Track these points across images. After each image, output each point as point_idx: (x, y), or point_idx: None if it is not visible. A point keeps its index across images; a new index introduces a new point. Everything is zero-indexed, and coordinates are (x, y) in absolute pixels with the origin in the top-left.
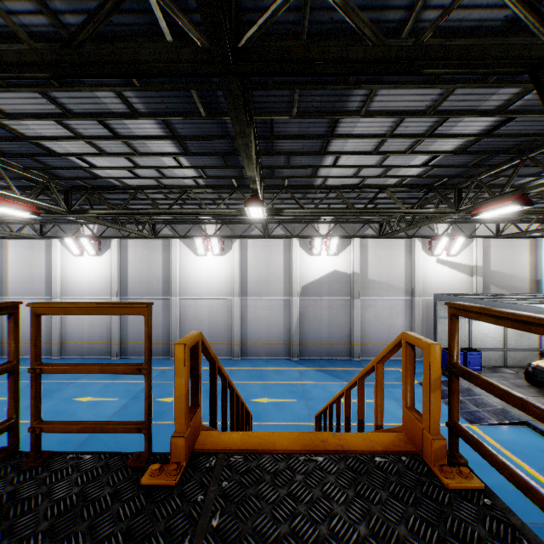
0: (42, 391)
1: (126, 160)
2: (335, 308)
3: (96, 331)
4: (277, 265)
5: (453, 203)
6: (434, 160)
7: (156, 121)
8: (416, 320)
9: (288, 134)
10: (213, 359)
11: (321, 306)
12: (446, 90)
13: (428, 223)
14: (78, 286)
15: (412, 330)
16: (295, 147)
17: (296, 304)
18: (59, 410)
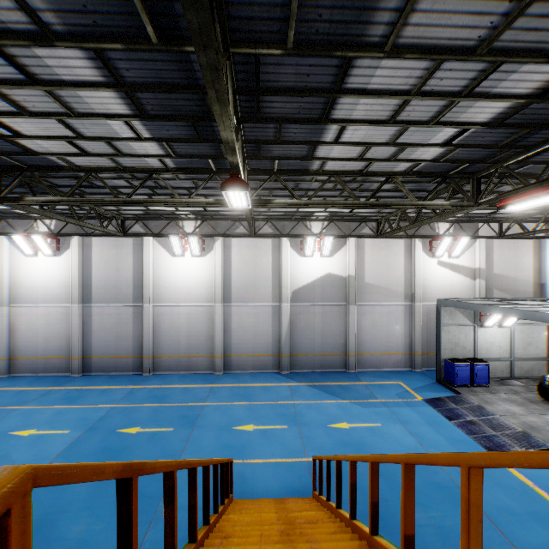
0: None
1: (61, 125)
2: (329, 315)
3: (53, 343)
4: (265, 267)
5: (470, 195)
6: (460, 136)
7: (85, 52)
8: (416, 328)
9: (280, 87)
10: (120, 478)
11: (314, 313)
12: (517, 6)
13: (438, 219)
14: (32, 291)
15: (412, 338)
16: (288, 110)
17: (286, 311)
18: None
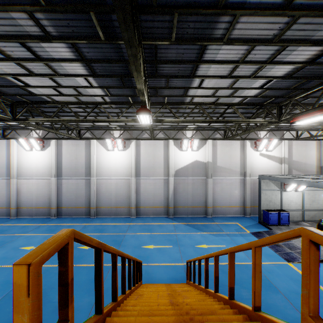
0: (0, 242)
1: (50, 80)
2: (196, 184)
3: (41, 200)
4: (159, 157)
5: (276, 115)
6: (268, 83)
7: (67, 44)
8: (247, 192)
9: (168, 59)
10: (97, 247)
11: (187, 183)
12: (292, 19)
13: (258, 129)
14: (29, 170)
15: (244, 198)
16: (172, 71)
17: (171, 182)
18: (9, 256)
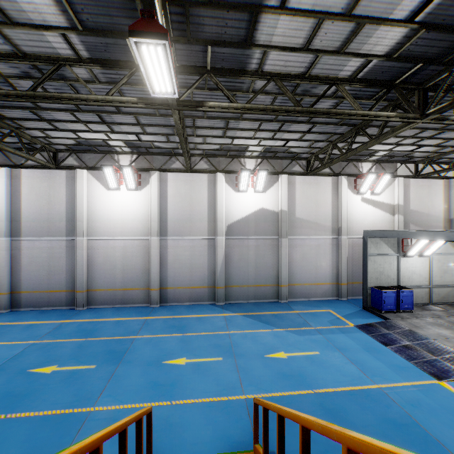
0: None
1: None
2: (262, 248)
3: None
4: (200, 202)
5: (416, 108)
6: (430, 6)
7: None
8: (342, 259)
9: None
10: None
11: (248, 246)
12: None
13: (374, 142)
14: None
15: (339, 269)
16: None
17: (221, 244)
18: None
